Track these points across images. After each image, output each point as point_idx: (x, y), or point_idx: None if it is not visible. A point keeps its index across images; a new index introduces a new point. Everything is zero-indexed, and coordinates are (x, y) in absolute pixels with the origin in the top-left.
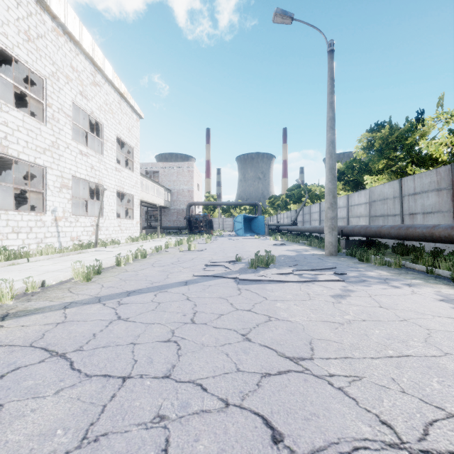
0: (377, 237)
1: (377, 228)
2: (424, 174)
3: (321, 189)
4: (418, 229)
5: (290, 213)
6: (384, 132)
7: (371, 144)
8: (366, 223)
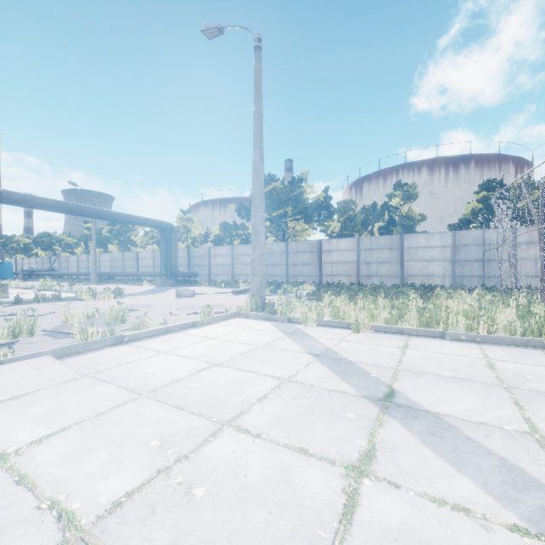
0: (113, 276)
1: (112, 272)
2: (130, 252)
3: (73, 240)
4: (123, 273)
5: (42, 259)
6: (118, 227)
7: (112, 230)
8: (109, 270)
